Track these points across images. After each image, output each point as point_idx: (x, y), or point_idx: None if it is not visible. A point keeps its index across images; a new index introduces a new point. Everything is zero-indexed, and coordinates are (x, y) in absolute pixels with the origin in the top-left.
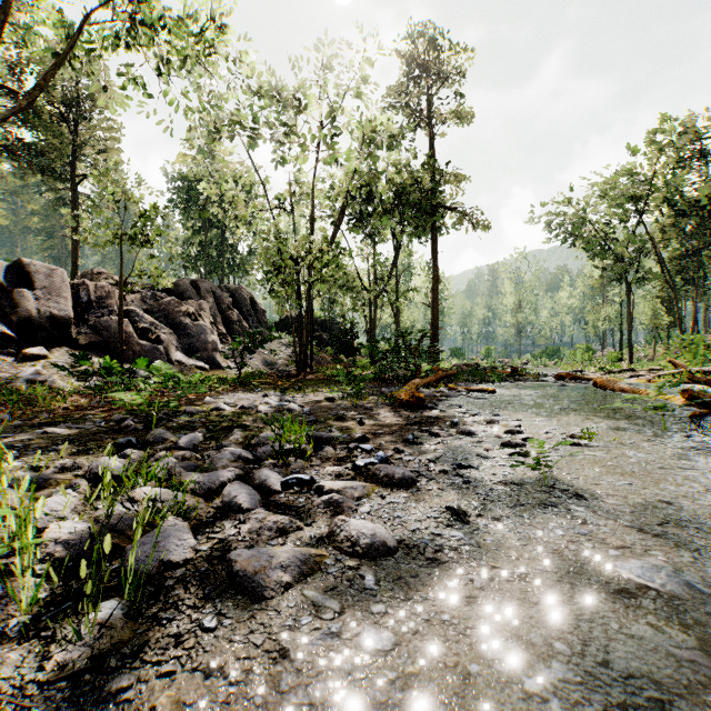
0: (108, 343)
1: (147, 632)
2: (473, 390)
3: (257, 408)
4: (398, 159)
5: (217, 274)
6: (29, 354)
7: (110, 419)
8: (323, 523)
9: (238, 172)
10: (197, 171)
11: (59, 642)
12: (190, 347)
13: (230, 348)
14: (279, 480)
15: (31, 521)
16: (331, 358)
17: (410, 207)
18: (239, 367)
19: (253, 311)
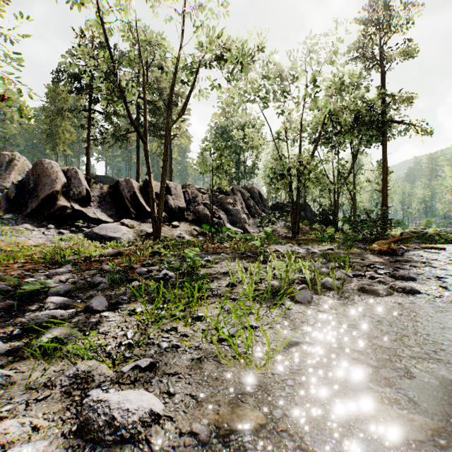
0: (199, 220)
1: (351, 297)
2: (426, 248)
3: (296, 251)
4: (355, 95)
5: (235, 180)
6: (173, 225)
7: (237, 252)
8: (382, 286)
9: (254, 122)
10: (226, 123)
11: (330, 295)
12: (233, 221)
13: (260, 221)
14: (350, 273)
15: (277, 276)
16: (307, 227)
17: (365, 125)
18: (258, 232)
19: (260, 200)
